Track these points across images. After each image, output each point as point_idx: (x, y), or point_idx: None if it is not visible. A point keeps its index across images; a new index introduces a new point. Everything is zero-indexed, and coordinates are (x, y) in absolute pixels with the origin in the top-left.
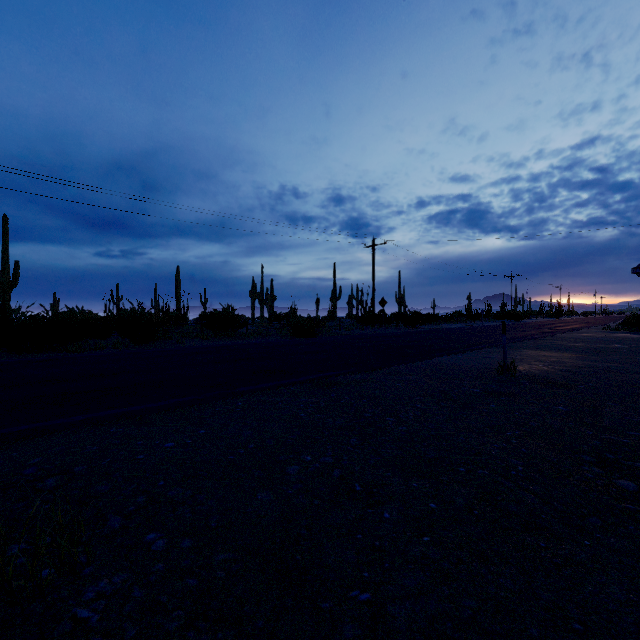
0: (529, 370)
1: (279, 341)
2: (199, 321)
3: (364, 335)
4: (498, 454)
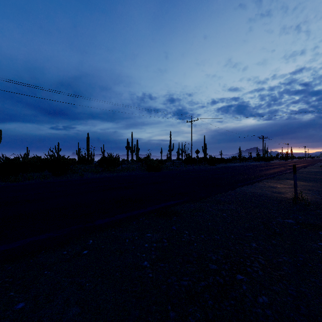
0: (311, 199)
1: (139, 174)
2: (99, 162)
3: (187, 170)
4: None
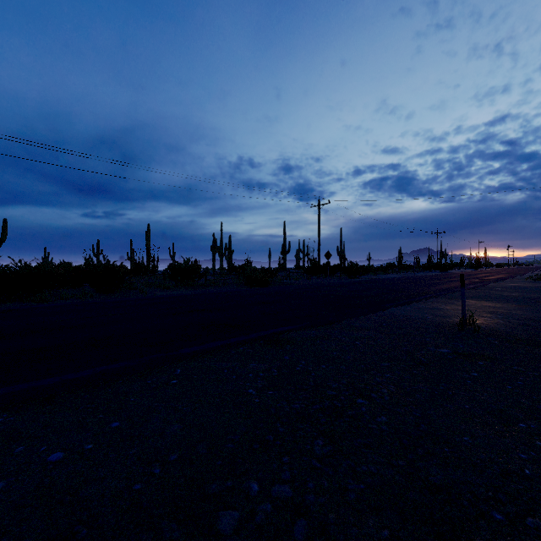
0: (487, 324)
1: (234, 291)
2: (167, 272)
3: (312, 285)
4: (536, 476)
